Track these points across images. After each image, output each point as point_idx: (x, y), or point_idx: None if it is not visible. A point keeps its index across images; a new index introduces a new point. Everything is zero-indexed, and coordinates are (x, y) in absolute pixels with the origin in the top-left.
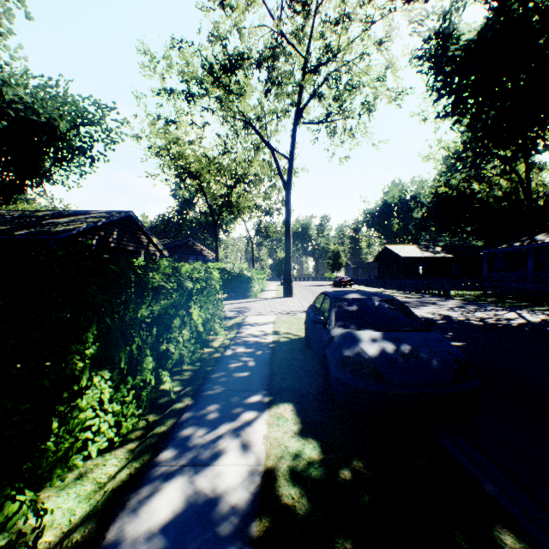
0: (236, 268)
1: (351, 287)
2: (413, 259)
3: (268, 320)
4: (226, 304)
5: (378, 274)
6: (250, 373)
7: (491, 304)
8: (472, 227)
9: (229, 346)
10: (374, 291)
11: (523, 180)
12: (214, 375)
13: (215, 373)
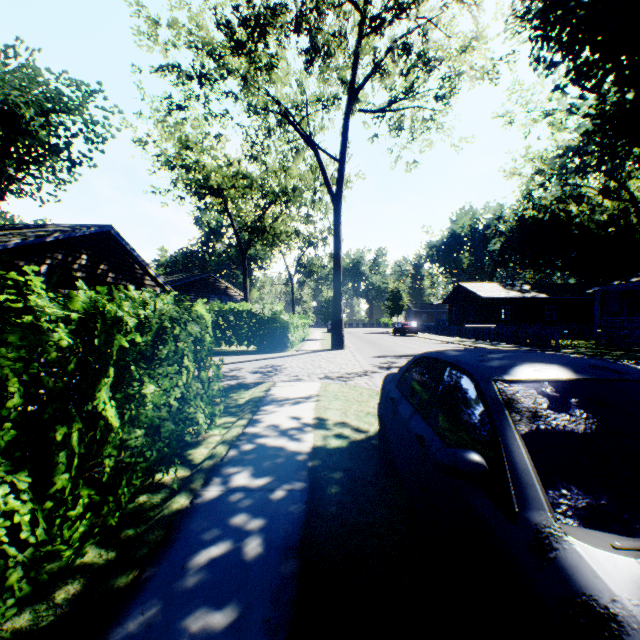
0: (266, 309)
1: (417, 336)
2: (495, 300)
3: (307, 392)
4: (250, 360)
5: (449, 319)
6: (238, 615)
7: (629, 361)
8: (563, 261)
9: (219, 469)
10: (449, 340)
11: (636, 199)
12: (118, 629)
13: (129, 615)
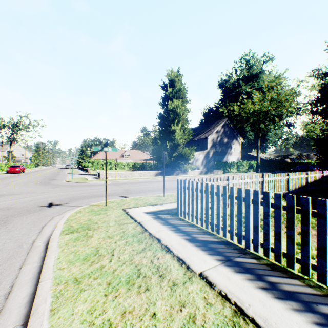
0: None
1: None
2: None
3: None
4: None
5: None
6: None
7: None
8: None
9: None
10: None
11: None
12: None
13: None
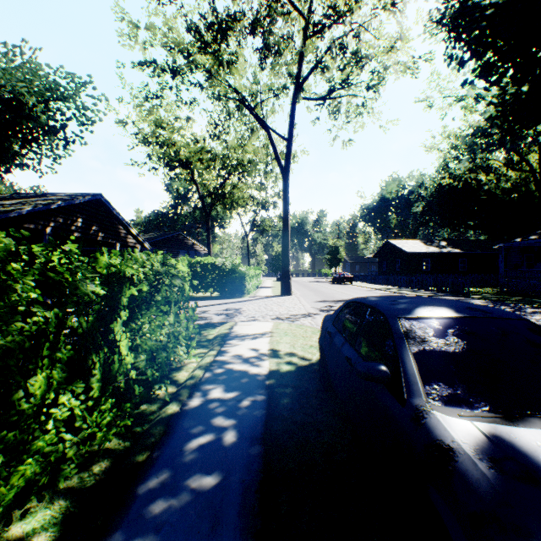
0: (227, 262)
1: (352, 284)
2: (417, 254)
3: (262, 329)
4: (214, 304)
5: (379, 270)
6: (223, 478)
7: (525, 305)
8: (475, 221)
9: (199, 386)
10: (378, 288)
11: (535, 170)
12: (142, 486)
13: (148, 478)
